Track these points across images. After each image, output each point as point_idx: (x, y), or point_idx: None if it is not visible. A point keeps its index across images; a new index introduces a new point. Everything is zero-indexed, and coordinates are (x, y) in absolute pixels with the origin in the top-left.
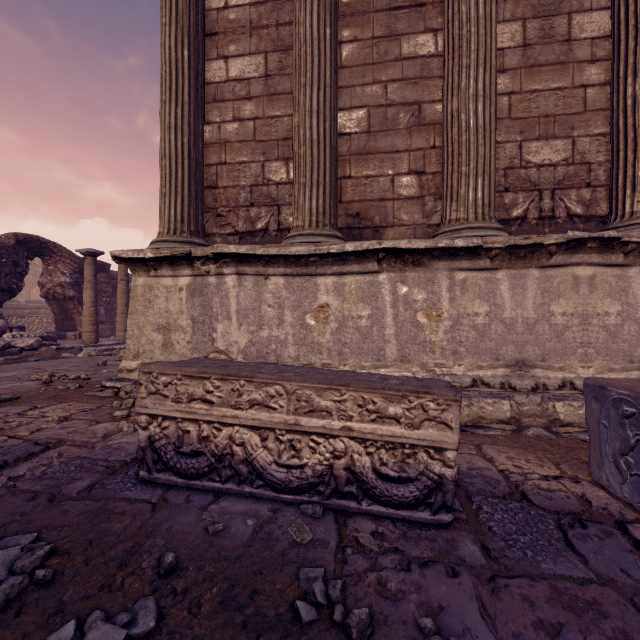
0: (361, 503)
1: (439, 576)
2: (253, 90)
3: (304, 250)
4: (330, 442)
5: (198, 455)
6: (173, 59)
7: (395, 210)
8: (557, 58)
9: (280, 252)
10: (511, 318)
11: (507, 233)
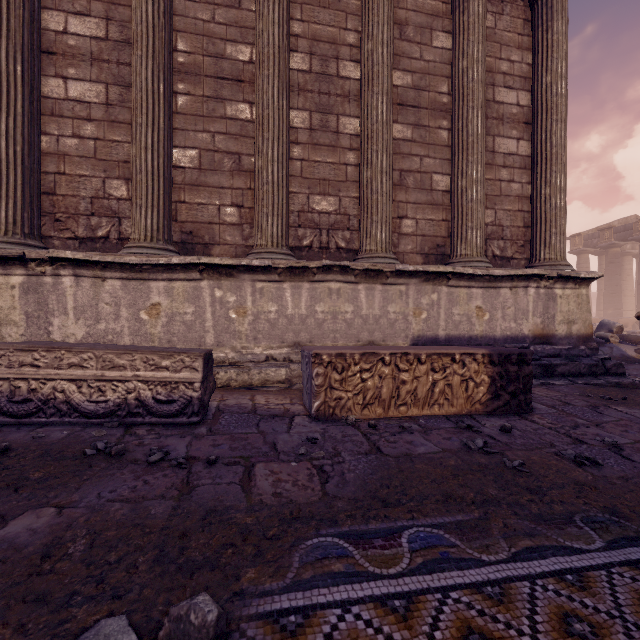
0: (145, 418)
1: (175, 438)
2: (94, 113)
3: (137, 260)
4: (126, 385)
5: (28, 402)
6: (4, 71)
7: (221, 232)
8: (331, 142)
9: (115, 260)
10: (292, 314)
11: (300, 256)
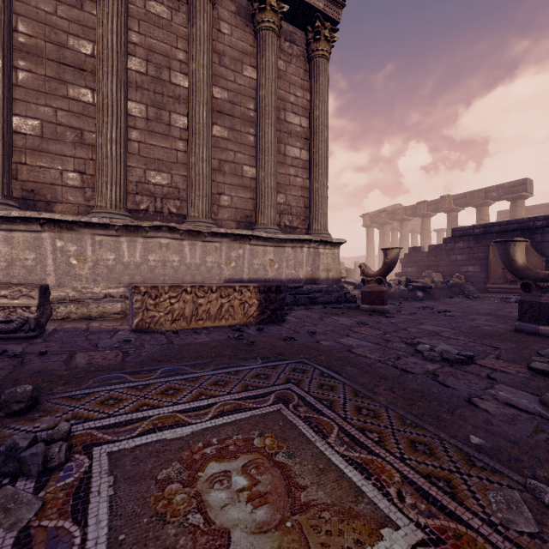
0: None
1: (13, 345)
2: None
3: None
4: None
5: None
6: None
7: (64, 193)
8: (164, 132)
9: None
10: (128, 262)
11: (138, 217)
